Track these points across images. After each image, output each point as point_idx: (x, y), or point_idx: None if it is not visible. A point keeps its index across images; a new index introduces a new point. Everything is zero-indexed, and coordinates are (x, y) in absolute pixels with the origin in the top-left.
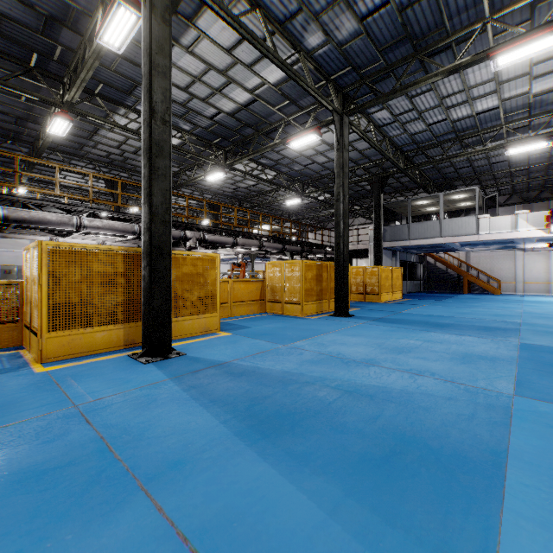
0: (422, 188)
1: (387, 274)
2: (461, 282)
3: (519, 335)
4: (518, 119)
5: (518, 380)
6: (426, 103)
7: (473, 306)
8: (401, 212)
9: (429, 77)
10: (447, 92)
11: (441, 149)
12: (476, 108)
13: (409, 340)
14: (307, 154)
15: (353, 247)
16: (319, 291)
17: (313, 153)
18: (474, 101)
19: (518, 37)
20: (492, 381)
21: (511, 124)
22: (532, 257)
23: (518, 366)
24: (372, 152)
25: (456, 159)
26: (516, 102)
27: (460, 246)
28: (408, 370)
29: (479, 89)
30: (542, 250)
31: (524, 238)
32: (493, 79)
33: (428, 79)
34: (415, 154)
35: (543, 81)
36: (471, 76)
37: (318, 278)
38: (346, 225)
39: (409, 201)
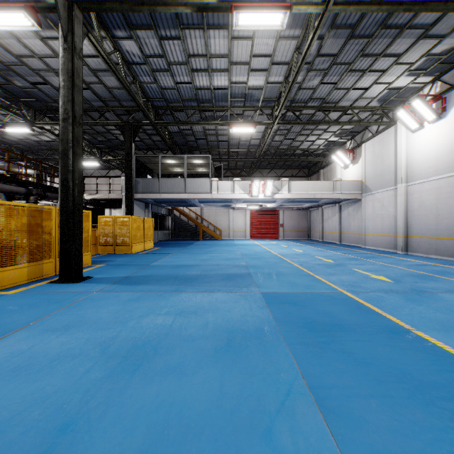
0: (170, 149)
1: (139, 224)
2: (198, 231)
3: (255, 282)
4: (238, 106)
5: (313, 387)
6: (175, 54)
7: (210, 251)
8: (153, 169)
9: (179, 5)
10: (193, 50)
11: (186, 114)
12: (213, 82)
13: (156, 319)
14: (32, 64)
15: (105, 196)
16: (35, 248)
17: (42, 67)
18: (213, 73)
19: (253, 3)
20: (292, 413)
21: (234, 109)
22: (238, 214)
23: (288, 343)
24: (123, 95)
25: (197, 129)
26: (238, 89)
27: (198, 202)
28: (147, 450)
29: (217, 61)
30: (243, 209)
31: (238, 199)
32: (228, 55)
33: (178, 6)
34: (165, 111)
35: (255, 77)
36: (212, 42)
37: (33, 229)
38: (77, 156)
39: (159, 158)
